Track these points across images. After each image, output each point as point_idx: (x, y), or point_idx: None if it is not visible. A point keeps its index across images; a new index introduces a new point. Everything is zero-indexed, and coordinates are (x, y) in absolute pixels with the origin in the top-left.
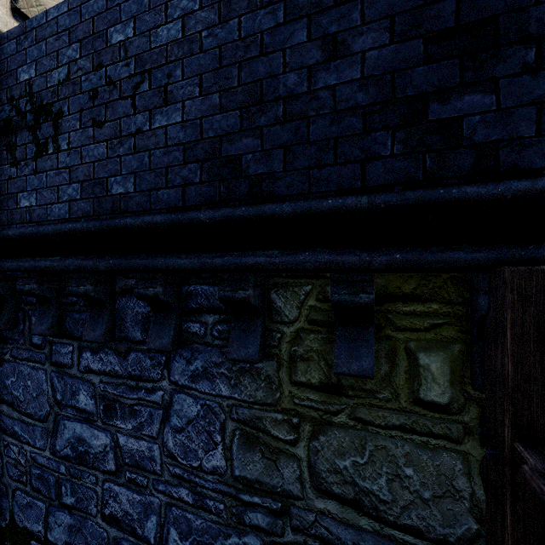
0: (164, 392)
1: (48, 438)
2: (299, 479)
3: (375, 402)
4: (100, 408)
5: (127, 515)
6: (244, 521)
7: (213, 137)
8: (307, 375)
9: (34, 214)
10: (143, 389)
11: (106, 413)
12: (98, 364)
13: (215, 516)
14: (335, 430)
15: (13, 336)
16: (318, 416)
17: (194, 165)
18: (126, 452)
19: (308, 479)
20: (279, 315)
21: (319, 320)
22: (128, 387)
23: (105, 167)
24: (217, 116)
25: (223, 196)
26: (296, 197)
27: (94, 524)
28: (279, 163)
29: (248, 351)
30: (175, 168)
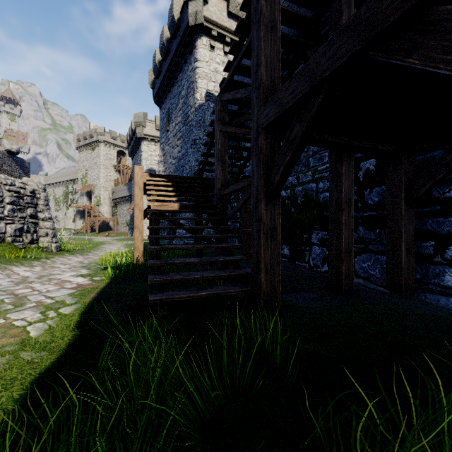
0: None
1: None
2: None
3: None
4: None
5: None
6: None
7: None
8: None
9: None
10: None
11: None
12: None
13: None
14: None
15: None
16: None
17: None
18: None
19: None
20: None
21: None
22: None
23: None
24: None
25: None
26: None
27: None
28: None
29: None
30: None
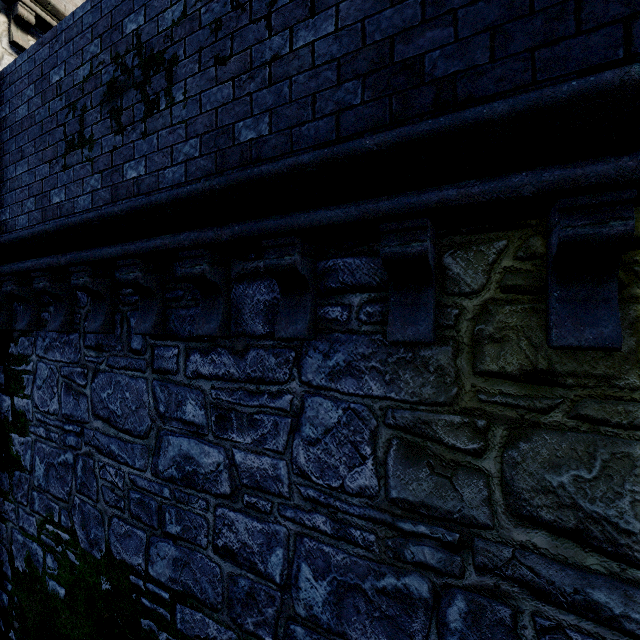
0: (293, 396)
1: (149, 458)
2: (487, 502)
3: (611, 392)
4: (212, 419)
5: (245, 547)
6: (405, 557)
7: (380, 40)
8: (500, 361)
9: (143, 184)
10: (266, 394)
11: (219, 425)
12: (209, 367)
13: (362, 550)
14: (544, 434)
15: (109, 343)
16: (518, 416)
17: (353, 83)
18: (244, 471)
19: (501, 501)
20: (456, 285)
21: (519, 286)
22: (246, 392)
23: (230, 111)
24: (387, 11)
25: (396, 114)
26: (512, 93)
27: (205, 557)
28: (484, 52)
29: (417, 329)
30: (326, 92)
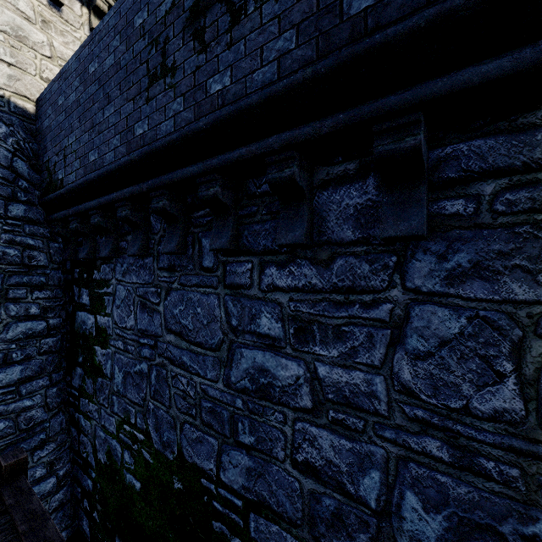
0: (394, 305)
1: (220, 369)
2: None
3: None
4: (290, 332)
5: (330, 465)
6: None
7: None
8: None
9: (228, 94)
10: (357, 304)
11: (299, 337)
12: (286, 279)
13: (498, 485)
14: None
15: (181, 263)
16: None
17: None
18: (329, 386)
19: None
20: None
21: None
22: (331, 302)
23: None
24: None
25: None
26: None
27: (281, 470)
28: None
29: None
30: None
